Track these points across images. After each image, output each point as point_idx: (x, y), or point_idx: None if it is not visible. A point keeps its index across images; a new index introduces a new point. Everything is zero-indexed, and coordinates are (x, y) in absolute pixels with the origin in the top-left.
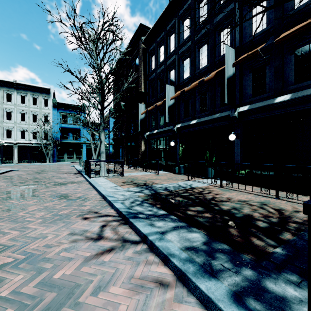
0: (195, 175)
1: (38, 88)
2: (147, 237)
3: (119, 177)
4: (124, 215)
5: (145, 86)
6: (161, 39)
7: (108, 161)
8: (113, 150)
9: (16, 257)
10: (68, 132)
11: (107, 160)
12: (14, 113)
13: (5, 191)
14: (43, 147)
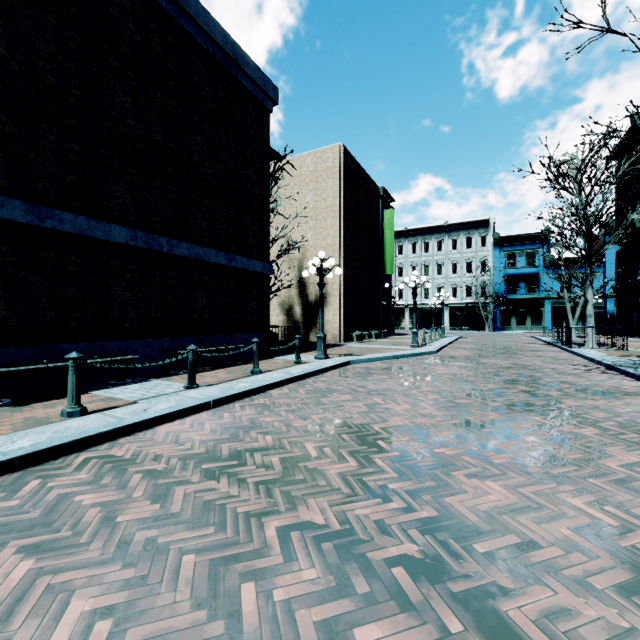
0: None
1: (473, 223)
2: (625, 371)
3: (618, 351)
4: (611, 365)
5: None
6: None
7: (599, 327)
8: (615, 309)
9: (541, 367)
10: (517, 281)
11: (597, 327)
12: (445, 265)
13: (489, 350)
14: (481, 308)
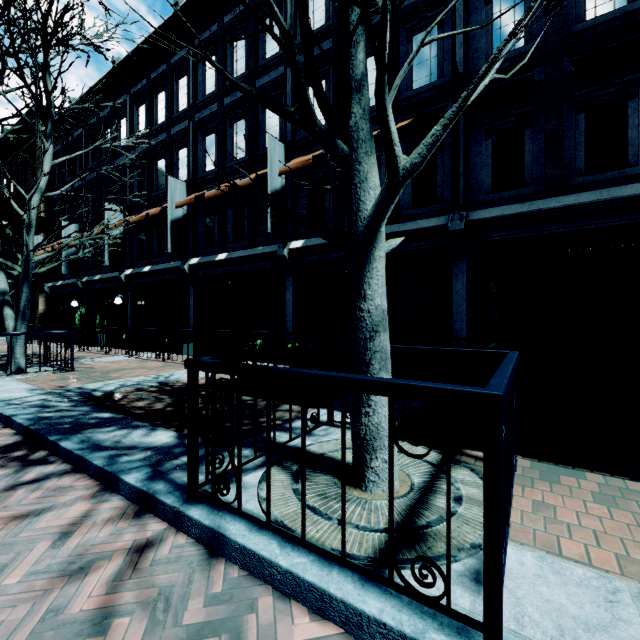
0: (69, 342)
1: None
2: None
3: None
4: None
5: (46, 206)
6: (68, 145)
7: None
8: None
9: None
10: None
11: None
12: None
13: None
14: None
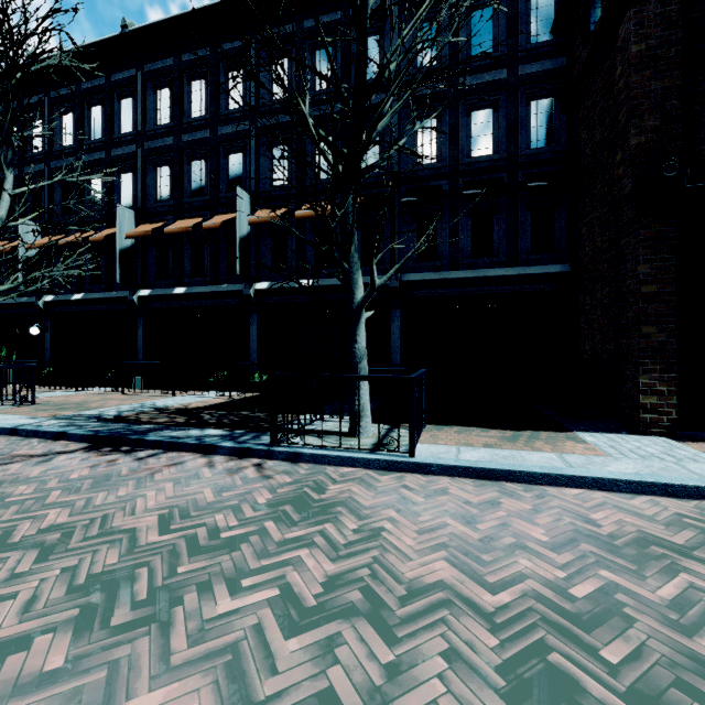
0: None
1: None
2: None
3: None
4: None
5: None
6: None
7: None
8: None
9: None
10: None
11: None
12: None
13: None
14: None
